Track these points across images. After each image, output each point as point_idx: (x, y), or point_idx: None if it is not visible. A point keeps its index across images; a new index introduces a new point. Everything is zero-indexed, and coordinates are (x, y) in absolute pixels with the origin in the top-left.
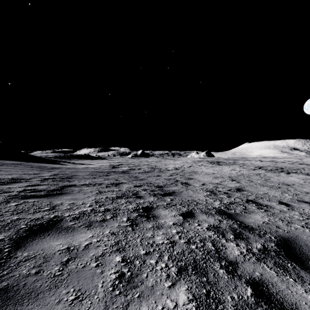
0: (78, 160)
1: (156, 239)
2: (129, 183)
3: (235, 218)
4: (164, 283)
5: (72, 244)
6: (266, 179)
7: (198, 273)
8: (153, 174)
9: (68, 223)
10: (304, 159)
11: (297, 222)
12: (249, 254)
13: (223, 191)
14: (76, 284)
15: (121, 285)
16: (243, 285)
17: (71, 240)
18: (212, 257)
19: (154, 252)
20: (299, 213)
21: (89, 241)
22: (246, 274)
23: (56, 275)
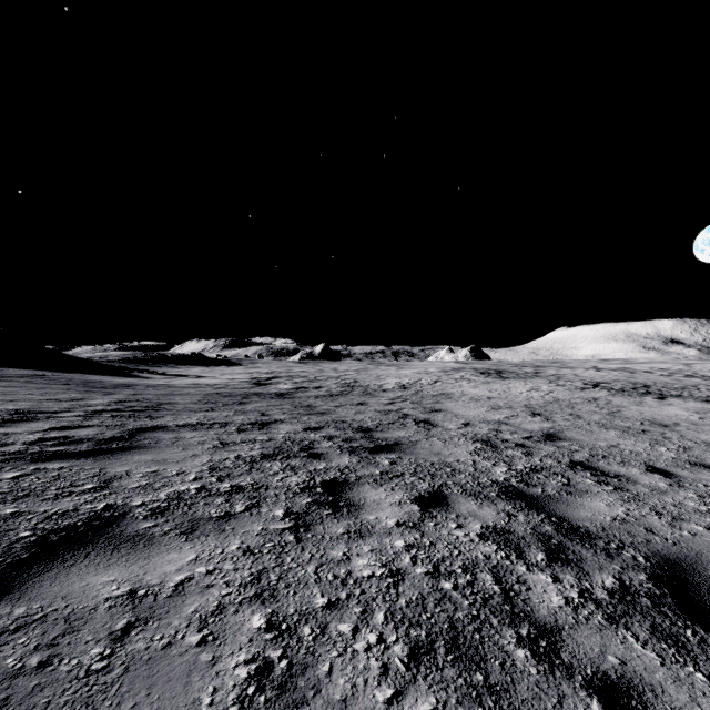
0: (176, 367)
1: (354, 564)
2: (292, 422)
3: (545, 509)
4: (376, 690)
5: (143, 581)
6: (611, 413)
7: (461, 660)
8: (349, 400)
9: (138, 523)
10: (697, 365)
11: (695, 518)
12: (587, 603)
13: (512, 440)
14: (142, 698)
15: (261, 699)
16: (580, 694)
17: (143, 570)
18: (495, 615)
19: (350, 602)
20: (697, 496)
21: (188, 572)
22: (585, 662)
23: (94, 671)
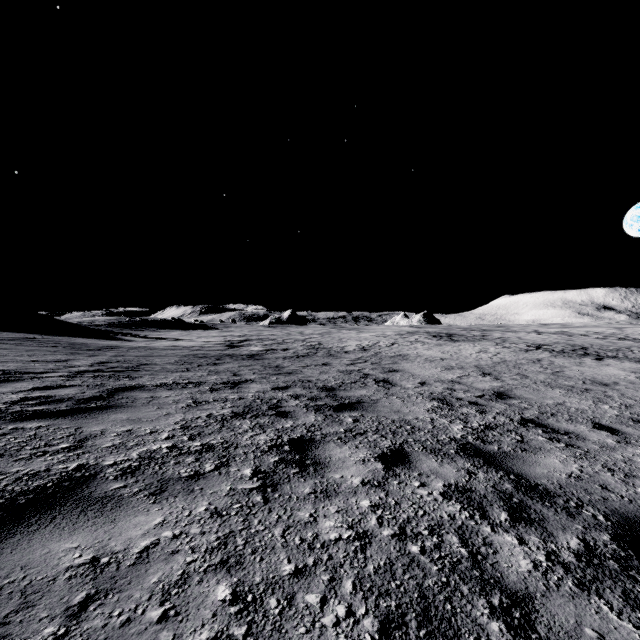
0: (157, 331)
1: (321, 526)
2: (261, 382)
3: (503, 466)
4: None
5: (107, 547)
6: (555, 373)
7: (435, 635)
8: (314, 361)
9: (107, 484)
10: (628, 329)
11: None
12: (556, 567)
13: (466, 398)
14: None
15: None
16: None
17: (108, 535)
18: (465, 582)
19: (318, 568)
20: None
21: (154, 537)
22: (562, 636)
23: None
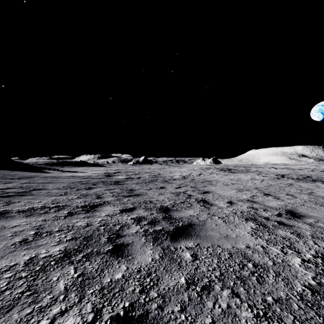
0: (71, 167)
1: None
2: (115, 204)
3: None
4: None
5: None
6: (310, 193)
7: None
8: (155, 185)
9: None
10: (321, 166)
11: None
12: None
13: (271, 217)
14: None
15: None
16: None
17: None
18: None
19: None
20: None
21: None
22: None
23: None
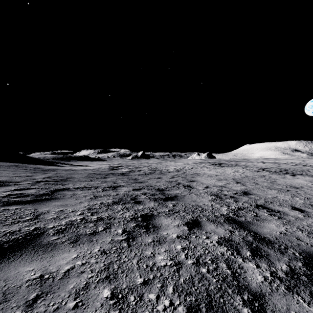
0: (77, 162)
1: (157, 259)
2: (127, 186)
3: (247, 228)
4: None
5: (48, 270)
6: (272, 182)
7: None
8: (153, 176)
9: (49, 237)
10: (307, 161)
11: None
12: (275, 279)
13: (228, 194)
14: None
15: None
16: None
17: (49, 263)
18: (230, 287)
19: (155, 280)
20: None
21: (72, 264)
22: None
23: None
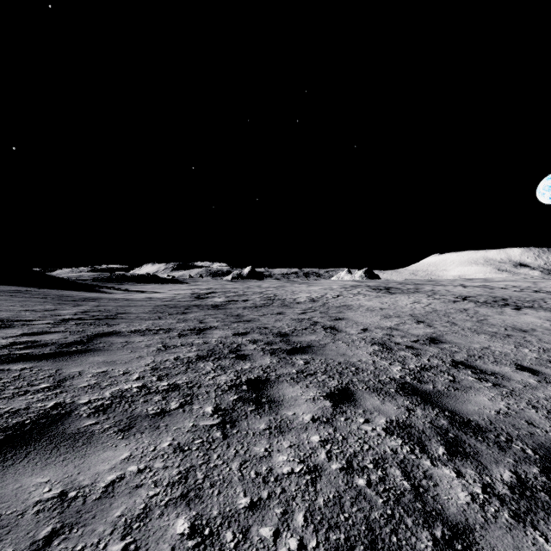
0: (135, 285)
1: (275, 460)
2: (224, 329)
3: (438, 403)
4: None
5: (75, 481)
6: (480, 320)
7: None
8: (270, 311)
9: (81, 421)
10: (541, 283)
11: None
12: (492, 499)
13: (403, 343)
14: None
15: None
16: None
17: (77, 470)
18: (409, 514)
19: (271, 501)
20: None
21: (120, 471)
22: None
23: None
